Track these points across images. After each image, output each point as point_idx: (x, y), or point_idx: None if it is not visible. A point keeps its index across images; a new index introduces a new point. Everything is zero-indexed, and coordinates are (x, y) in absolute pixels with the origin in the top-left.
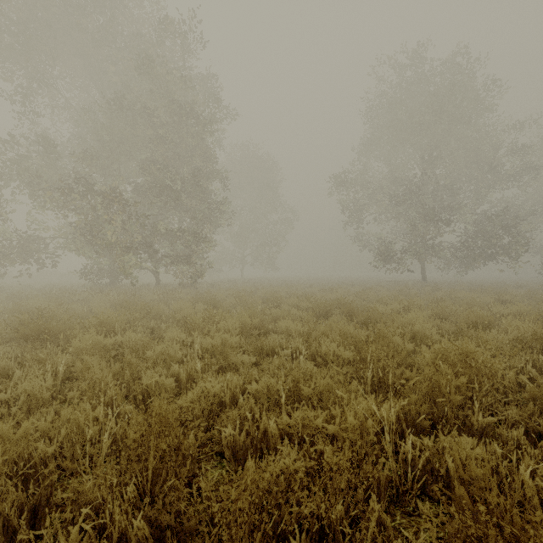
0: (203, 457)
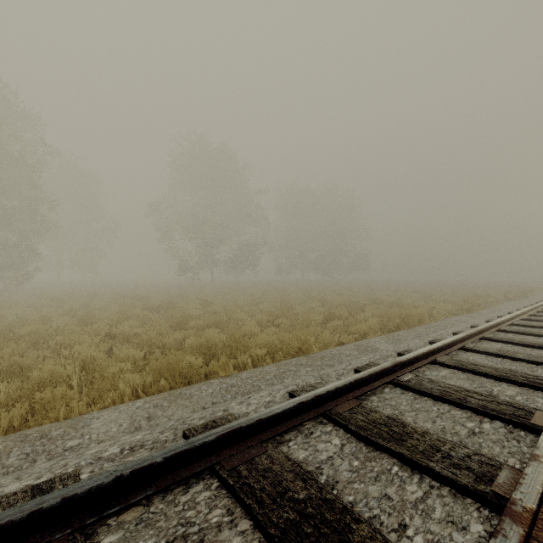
0: None
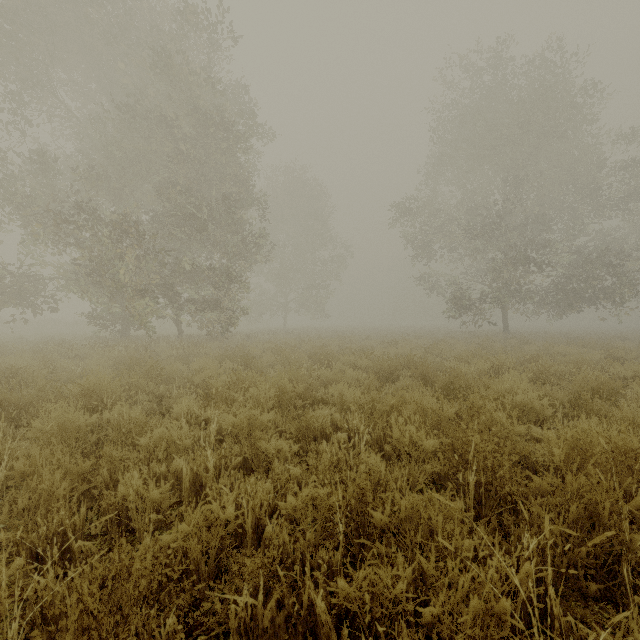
0: None
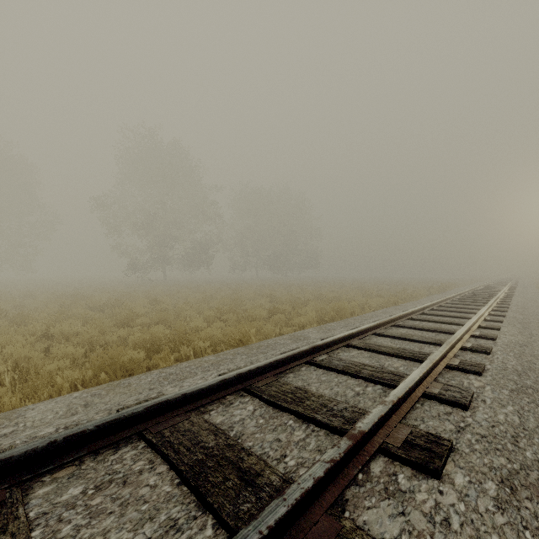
0: None
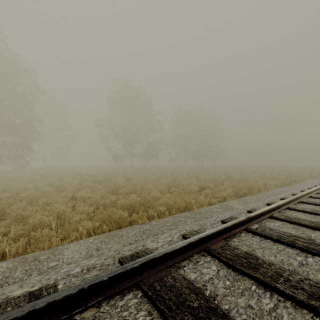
0: None
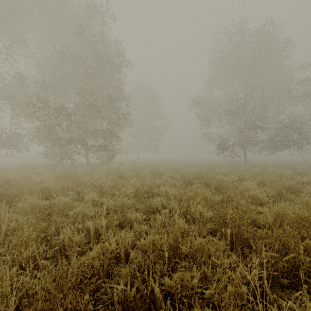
0: (100, 307)
